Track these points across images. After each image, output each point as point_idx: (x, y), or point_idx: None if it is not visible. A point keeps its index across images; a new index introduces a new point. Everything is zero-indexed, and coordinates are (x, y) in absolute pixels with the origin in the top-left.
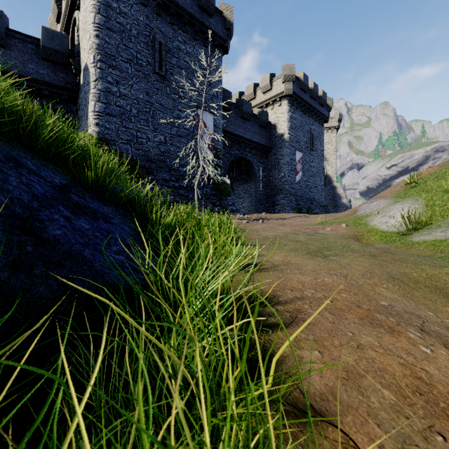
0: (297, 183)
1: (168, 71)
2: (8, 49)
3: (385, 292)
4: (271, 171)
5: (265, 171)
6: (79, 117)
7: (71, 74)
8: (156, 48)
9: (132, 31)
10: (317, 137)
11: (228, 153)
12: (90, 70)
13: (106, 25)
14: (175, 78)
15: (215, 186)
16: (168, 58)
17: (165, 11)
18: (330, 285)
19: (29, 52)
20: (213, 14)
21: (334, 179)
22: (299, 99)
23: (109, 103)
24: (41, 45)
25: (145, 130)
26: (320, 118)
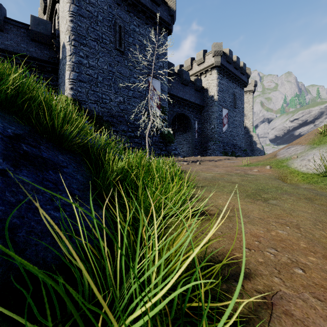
0: (224, 133)
1: (126, 47)
2: (6, 33)
3: None
4: (204, 124)
5: (199, 124)
6: (59, 84)
7: (53, 51)
8: (116, 30)
9: (99, 17)
10: (239, 98)
11: (171, 111)
12: (66, 47)
13: (78, 12)
14: (131, 53)
15: (162, 136)
16: (125, 38)
17: (124, 2)
18: (288, 240)
19: (22, 35)
20: (160, 4)
21: (251, 129)
22: (225, 69)
23: (81, 72)
24: (30, 29)
25: (108, 93)
26: (241, 83)
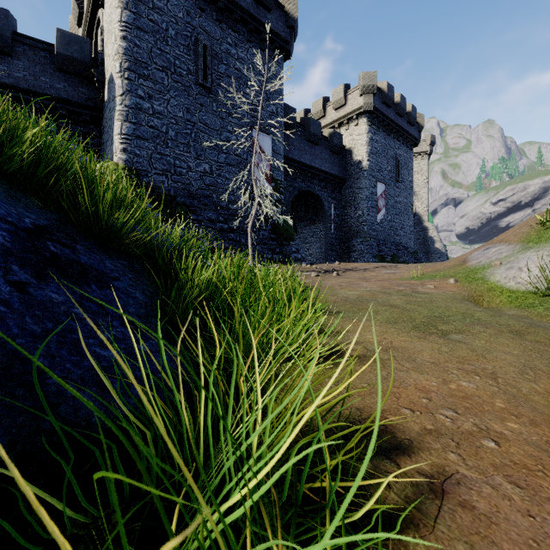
0: (379, 223)
1: (215, 81)
2: (16, 58)
3: None
4: (346, 208)
5: (338, 209)
6: (104, 142)
7: (93, 89)
8: (199, 53)
9: (169, 31)
10: (404, 164)
11: (291, 187)
12: (115, 81)
13: (135, 24)
14: (223, 91)
15: (275, 229)
16: (214, 65)
17: (211, 5)
18: (477, 397)
19: (42, 61)
20: (272, 8)
21: (425, 218)
22: (381, 117)
23: (140, 123)
24: (55, 52)
25: (185, 158)
26: (409, 140)
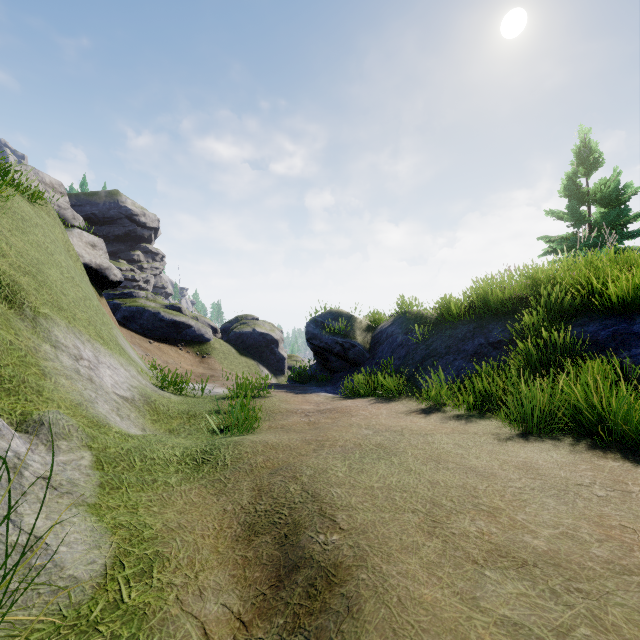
0: None
1: None
2: None
3: (328, 421)
4: None
5: None
6: None
7: None
8: None
9: None
10: None
11: None
12: None
13: None
14: None
15: None
16: None
17: None
18: (360, 410)
19: None
20: None
21: None
22: None
23: None
24: None
25: None
26: None
